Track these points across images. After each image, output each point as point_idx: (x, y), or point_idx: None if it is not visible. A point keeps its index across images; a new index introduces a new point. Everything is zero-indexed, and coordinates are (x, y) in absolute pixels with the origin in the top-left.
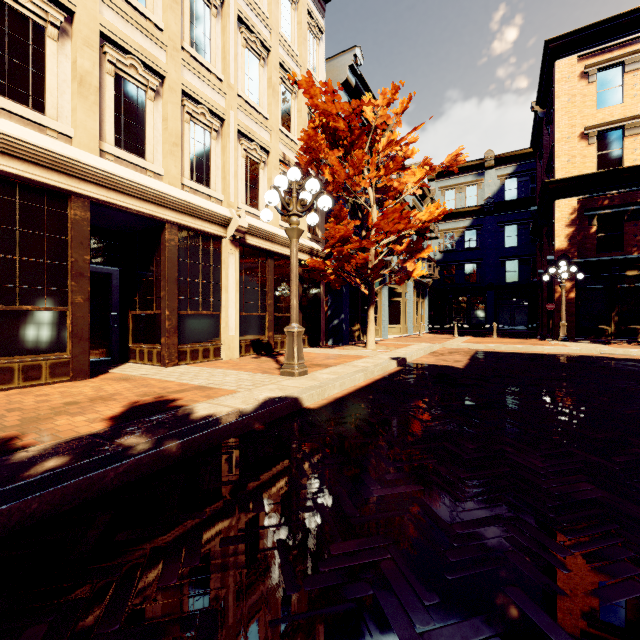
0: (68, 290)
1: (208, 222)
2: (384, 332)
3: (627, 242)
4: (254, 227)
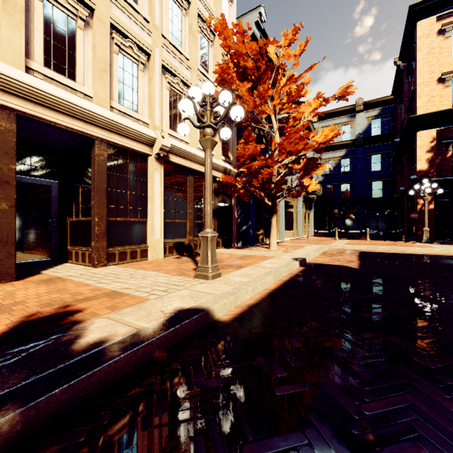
0: None
1: (135, 141)
2: (281, 235)
3: None
4: (176, 147)
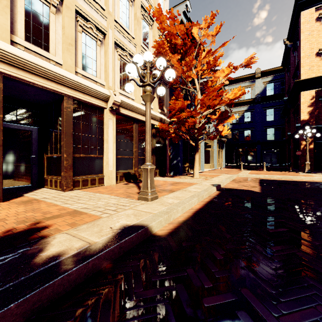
0: None
1: (94, 97)
2: (202, 167)
3: None
4: (125, 103)
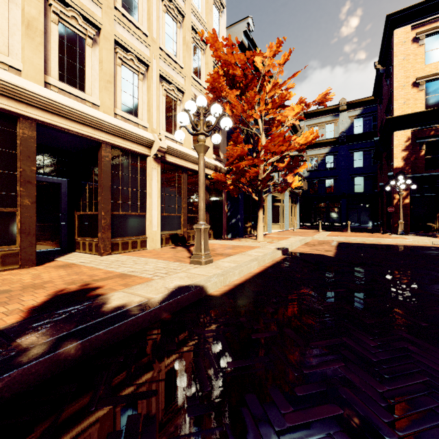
0: (17, 194)
1: (136, 143)
2: (268, 228)
3: None
4: (172, 148)
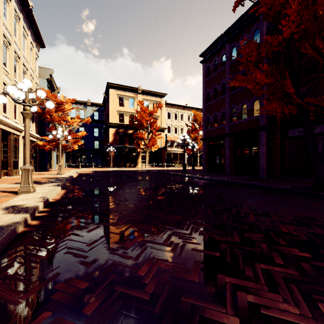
0: None
1: (18, 131)
2: (55, 167)
3: (125, 142)
4: None
